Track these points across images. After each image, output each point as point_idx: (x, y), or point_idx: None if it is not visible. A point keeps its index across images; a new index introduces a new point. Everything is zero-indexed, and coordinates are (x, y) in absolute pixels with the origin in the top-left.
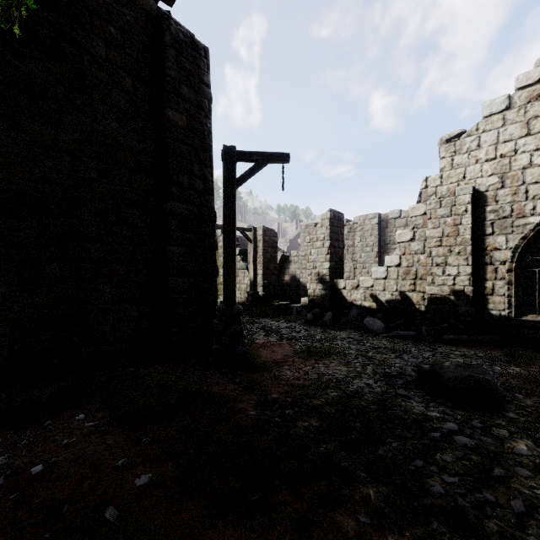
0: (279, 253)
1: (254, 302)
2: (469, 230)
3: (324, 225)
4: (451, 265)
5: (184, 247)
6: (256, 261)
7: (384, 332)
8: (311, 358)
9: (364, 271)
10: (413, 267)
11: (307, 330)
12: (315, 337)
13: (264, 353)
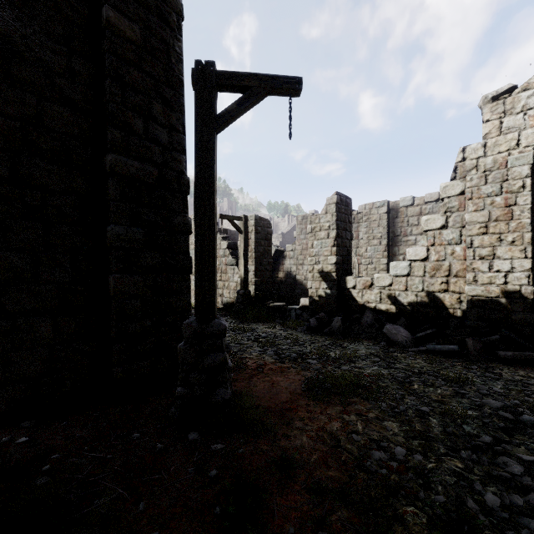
0: (273, 247)
1: (245, 303)
2: (528, 212)
3: (329, 211)
4: (502, 258)
5: (135, 227)
6: (247, 255)
7: (412, 344)
8: (333, 398)
9: (370, 267)
10: (445, 262)
11: (313, 342)
12: (327, 356)
13: (260, 387)
